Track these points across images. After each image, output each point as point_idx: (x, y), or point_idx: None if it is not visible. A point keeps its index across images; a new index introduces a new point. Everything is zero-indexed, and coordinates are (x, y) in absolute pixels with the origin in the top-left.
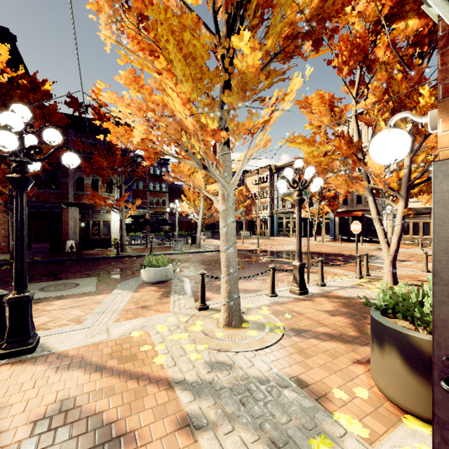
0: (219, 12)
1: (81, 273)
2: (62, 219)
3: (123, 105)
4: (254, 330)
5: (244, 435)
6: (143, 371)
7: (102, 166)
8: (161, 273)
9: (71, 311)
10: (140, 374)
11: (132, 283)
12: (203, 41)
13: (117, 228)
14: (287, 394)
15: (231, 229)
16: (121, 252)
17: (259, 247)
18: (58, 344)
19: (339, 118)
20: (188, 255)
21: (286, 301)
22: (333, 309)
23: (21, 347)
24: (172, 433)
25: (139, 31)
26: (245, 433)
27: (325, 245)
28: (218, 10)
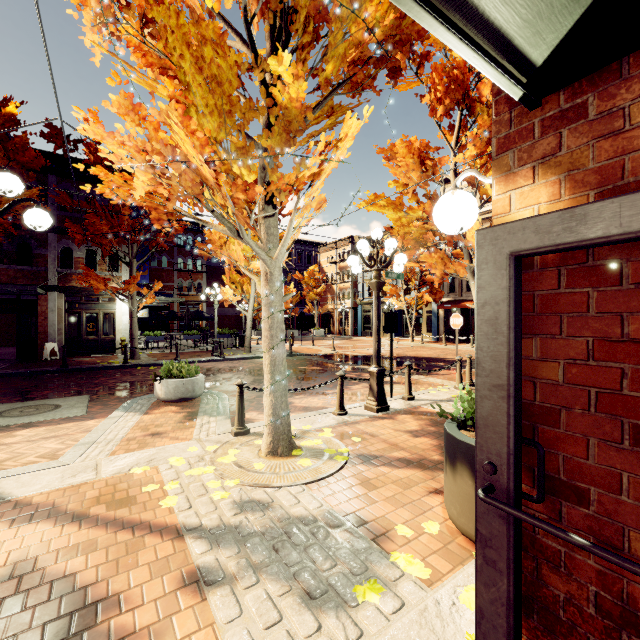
0: (254, 23)
1: (66, 390)
2: (37, 310)
3: (114, 143)
4: (308, 458)
5: (271, 587)
6: (143, 518)
7: (101, 232)
8: (186, 387)
9: (43, 444)
10: (138, 523)
11: (143, 401)
12: (230, 60)
13: (126, 324)
14: (337, 535)
15: (278, 320)
16: (131, 359)
17: (335, 350)
18: (17, 488)
19: (433, 174)
20: (232, 362)
21: (358, 420)
22: (418, 429)
23: None
24: (174, 593)
25: (144, 38)
26: (272, 586)
27: (425, 348)
28: (252, 20)
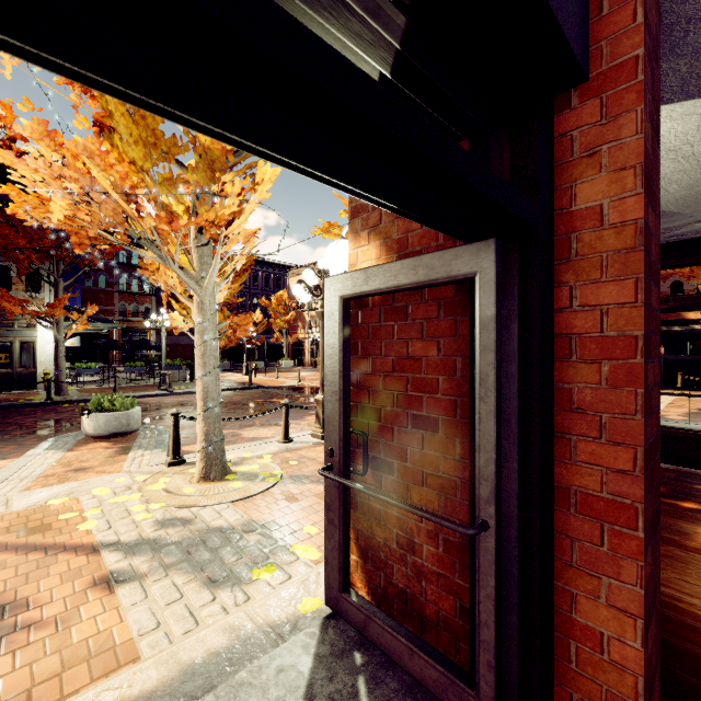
0: None
1: None
2: None
3: (26, 169)
4: (240, 481)
5: (178, 578)
6: (58, 541)
7: (16, 245)
8: (119, 421)
9: None
10: (52, 545)
11: (68, 439)
12: None
13: (50, 354)
14: (249, 538)
15: (211, 348)
16: (57, 395)
17: (301, 382)
18: None
19: None
20: (182, 396)
21: (302, 447)
22: None
23: None
24: (85, 592)
25: None
26: (179, 577)
27: None
28: None
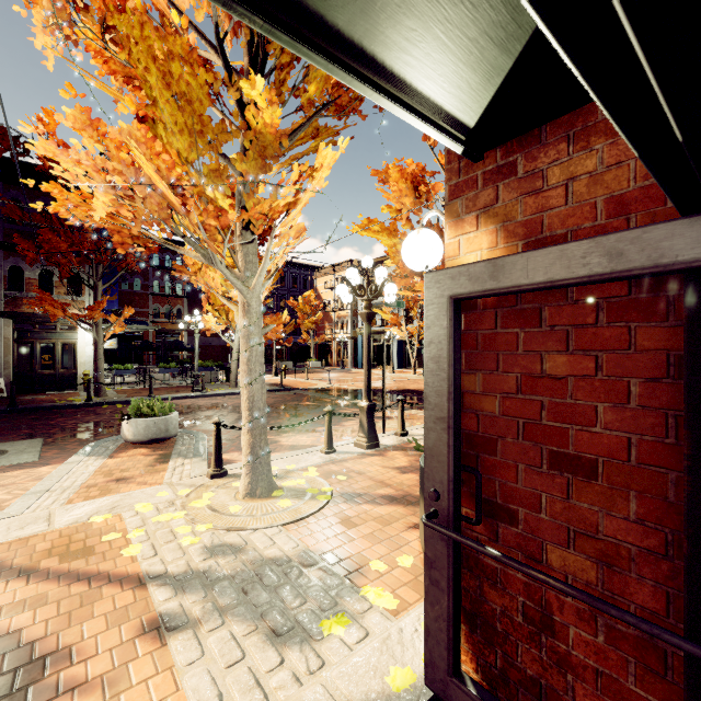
0: (227, 40)
1: (14, 433)
2: None
3: (69, 161)
4: (288, 498)
5: (236, 628)
6: (101, 569)
7: (58, 250)
8: (158, 427)
9: None
10: (96, 574)
11: (108, 444)
12: (200, 79)
13: (89, 356)
14: (310, 574)
15: (257, 354)
16: (96, 396)
17: (332, 384)
18: None
19: (426, 201)
20: (215, 398)
21: (347, 458)
22: (407, 465)
23: None
24: (133, 641)
25: (105, 45)
26: (238, 626)
27: None
28: (224, 38)
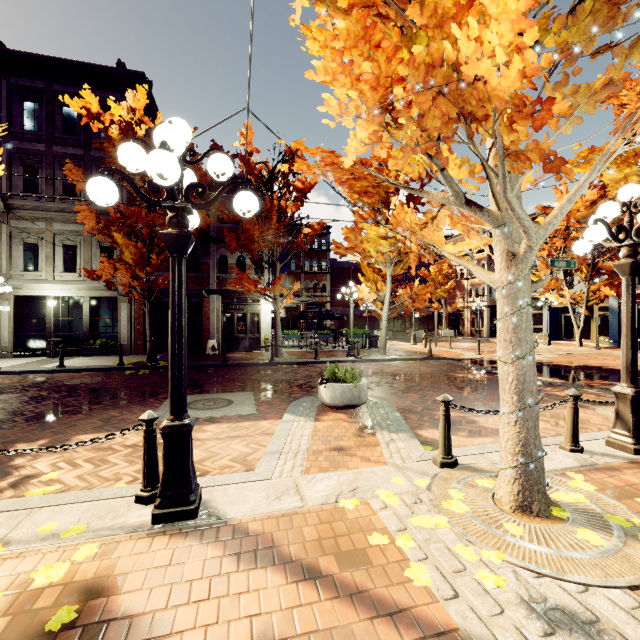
0: None
1: (231, 384)
2: (202, 311)
3: (345, 83)
4: (587, 528)
5: None
6: (393, 597)
7: (253, 237)
8: (352, 393)
9: (231, 444)
10: (391, 606)
11: (307, 404)
12: None
13: (268, 323)
14: None
15: (527, 318)
16: (275, 356)
17: (481, 355)
18: (229, 505)
19: None
20: (369, 363)
21: (611, 464)
22: None
23: (180, 507)
24: None
25: None
26: None
27: (606, 355)
28: None
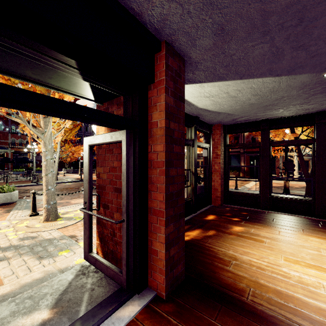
0: None
1: None
2: None
3: None
4: (63, 220)
5: (25, 258)
6: None
7: None
8: (6, 197)
9: None
10: None
11: None
12: None
13: None
14: (61, 241)
15: (50, 163)
16: None
17: None
18: None
19: None
20: None
21: None
22: None
23: None
24: None
25: None
26: (26, 257)
27: None
28: None
